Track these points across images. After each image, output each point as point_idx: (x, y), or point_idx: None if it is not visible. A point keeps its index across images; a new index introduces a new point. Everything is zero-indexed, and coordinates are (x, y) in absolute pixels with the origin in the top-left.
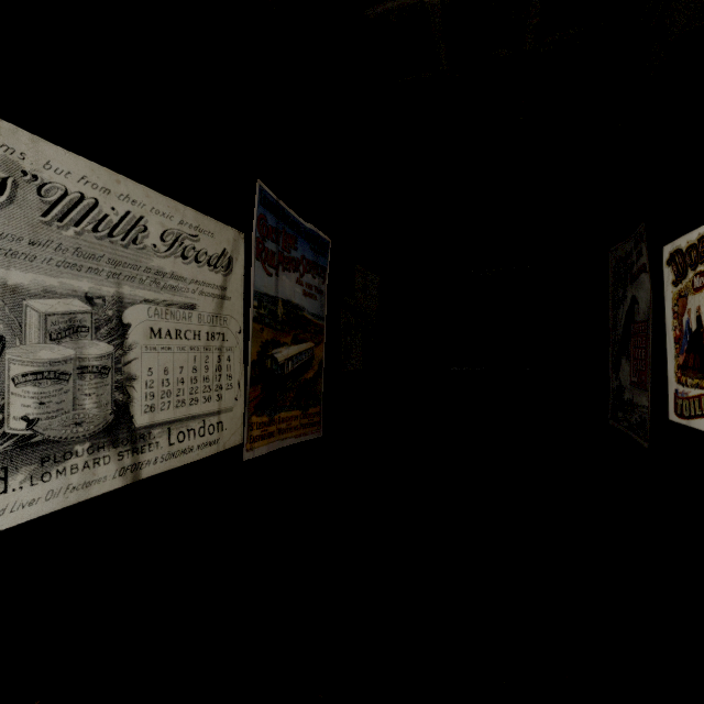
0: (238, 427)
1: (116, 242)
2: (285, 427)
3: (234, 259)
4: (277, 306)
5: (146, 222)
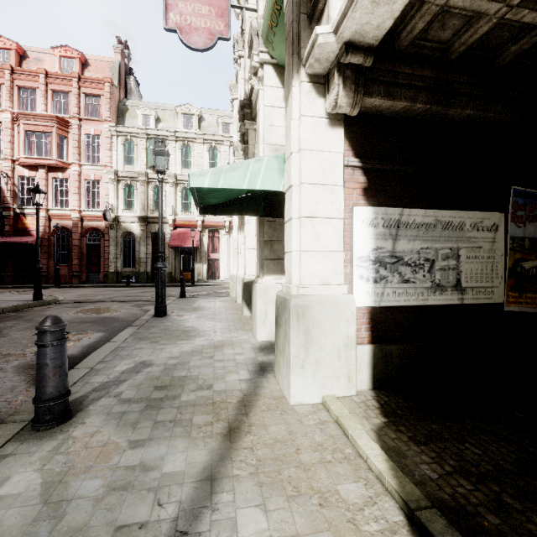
0: (501, 295)
1: (457, 231)
2: (530, 301)
3: (499, 225)
4: (524, 241)
5: (465, 222)
